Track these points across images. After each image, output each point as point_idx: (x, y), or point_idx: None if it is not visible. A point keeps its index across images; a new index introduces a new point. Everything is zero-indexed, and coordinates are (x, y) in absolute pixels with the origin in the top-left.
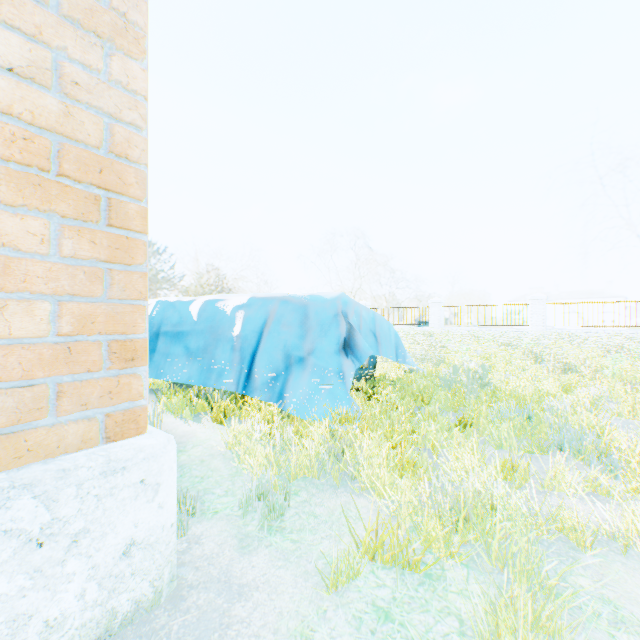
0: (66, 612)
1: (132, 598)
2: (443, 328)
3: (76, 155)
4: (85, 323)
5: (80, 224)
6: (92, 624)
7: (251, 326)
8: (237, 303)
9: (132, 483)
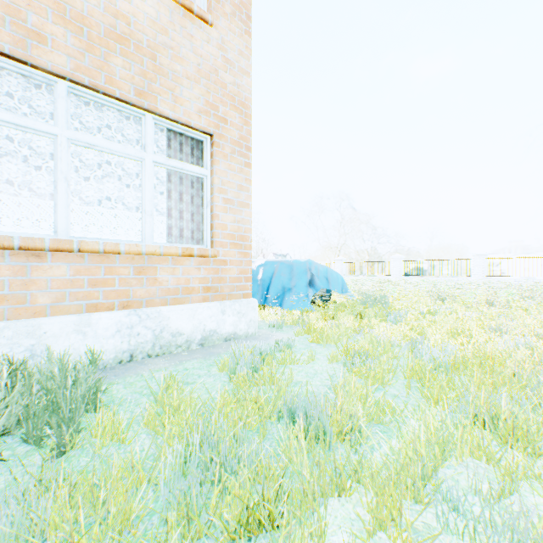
0: (242, 328)
1: (251, 331)
2: (403, 278)
3: (240, 236)
4: (241, 272)
5: (239, 250)
6: (245, 333)
7: (267, 274)
8: (259, 263)
9: (251, 307)
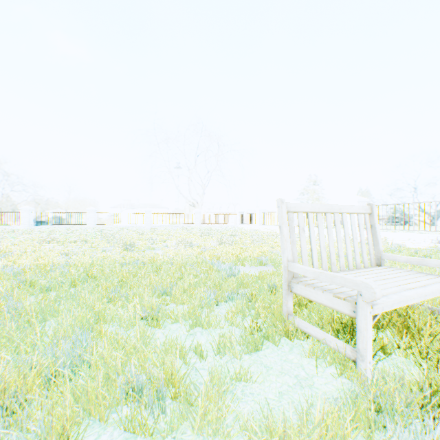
0: None
1: None
2: (33, 227)
3: None
4: None
5: None
6: None
7: None
8: None
9: None
